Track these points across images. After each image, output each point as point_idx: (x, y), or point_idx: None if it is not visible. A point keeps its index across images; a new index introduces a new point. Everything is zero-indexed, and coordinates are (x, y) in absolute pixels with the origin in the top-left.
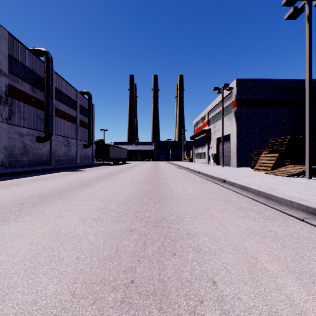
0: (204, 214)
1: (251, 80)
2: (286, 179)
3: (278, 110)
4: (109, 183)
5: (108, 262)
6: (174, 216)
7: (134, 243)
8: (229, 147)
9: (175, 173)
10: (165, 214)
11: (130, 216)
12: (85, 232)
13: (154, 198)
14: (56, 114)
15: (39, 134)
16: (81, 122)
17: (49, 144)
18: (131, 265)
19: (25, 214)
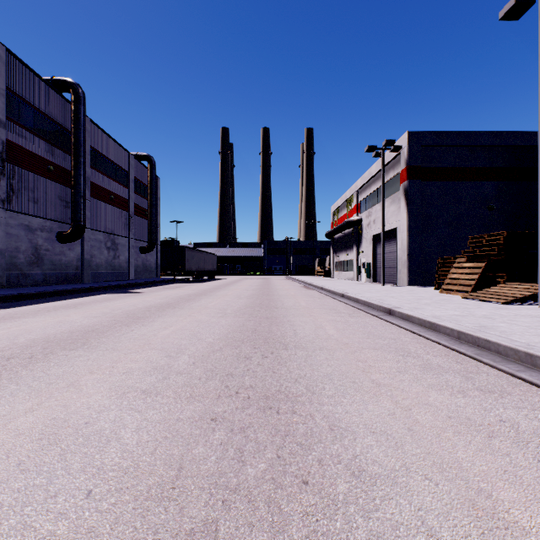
0: (361, 379)
1: (433, 134)
2: (504, 309)
3: (480, 186)
4: (181, 316)
5: (155, 506)
6: (302, 385)
7: (217, 452)
8: (395, 252)
9: (299, 296)
10: (283, 381)
11: (213, 385)
12: (117, 423)
13: (262, 346)
14: (91, 193)
15: (62, 227)
16: (136, 207)
17: (80, 246)
18: (206, 515)
19: (8, 379)
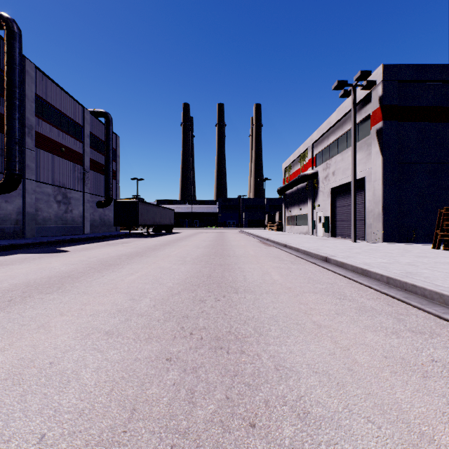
0: None
1: (412, 67)
2: None
3: None
4: (10, 334)
5: None
6: None
7: None
8: (361, 204)
9: (263, 258)
10: None
11: None
12: None
13: None
14: (37, 143)
15: None
16: (92, 162)
17: (21, 198)
18: None
19: None
